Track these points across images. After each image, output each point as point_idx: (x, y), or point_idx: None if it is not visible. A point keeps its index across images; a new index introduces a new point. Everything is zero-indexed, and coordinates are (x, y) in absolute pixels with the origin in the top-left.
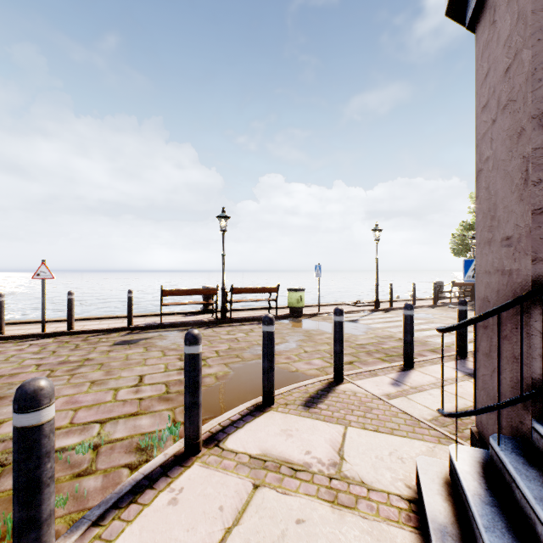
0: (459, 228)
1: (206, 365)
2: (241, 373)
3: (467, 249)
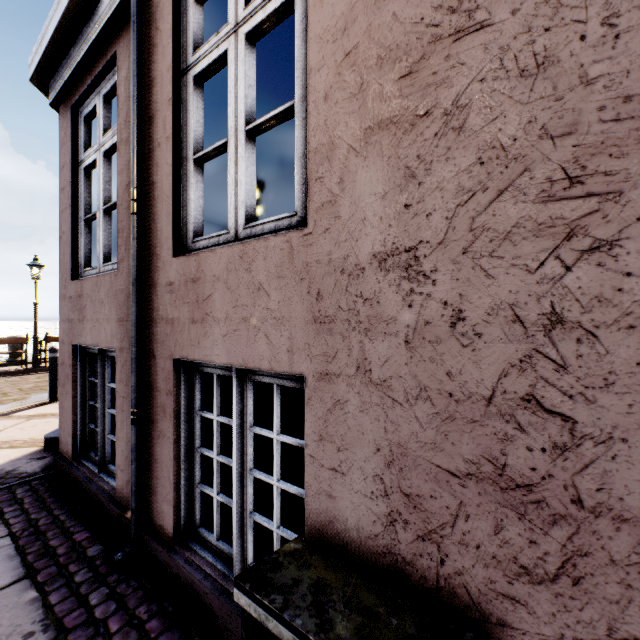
0: None
1: (6, 396)
2: (41, 396)
3: None
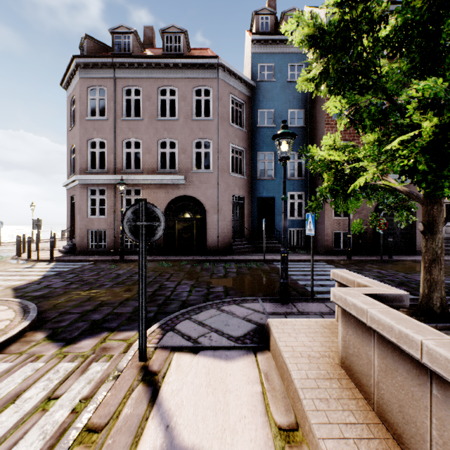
0: None
1: None
2: (3, 254)
3: None
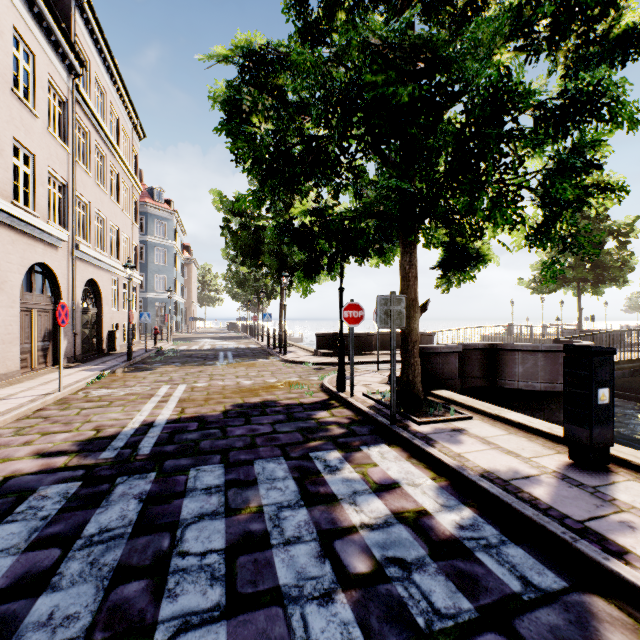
0: (633, 295)
1: None
2: None
3: (638, 307)
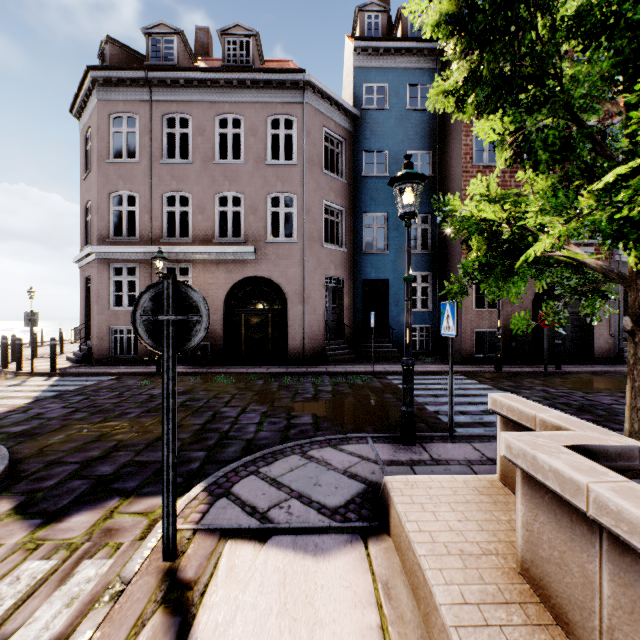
0: None
1: None
2: None
3: None
